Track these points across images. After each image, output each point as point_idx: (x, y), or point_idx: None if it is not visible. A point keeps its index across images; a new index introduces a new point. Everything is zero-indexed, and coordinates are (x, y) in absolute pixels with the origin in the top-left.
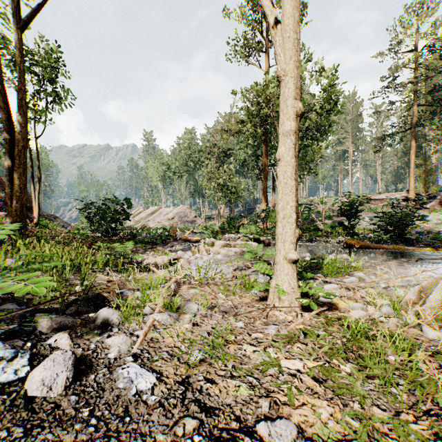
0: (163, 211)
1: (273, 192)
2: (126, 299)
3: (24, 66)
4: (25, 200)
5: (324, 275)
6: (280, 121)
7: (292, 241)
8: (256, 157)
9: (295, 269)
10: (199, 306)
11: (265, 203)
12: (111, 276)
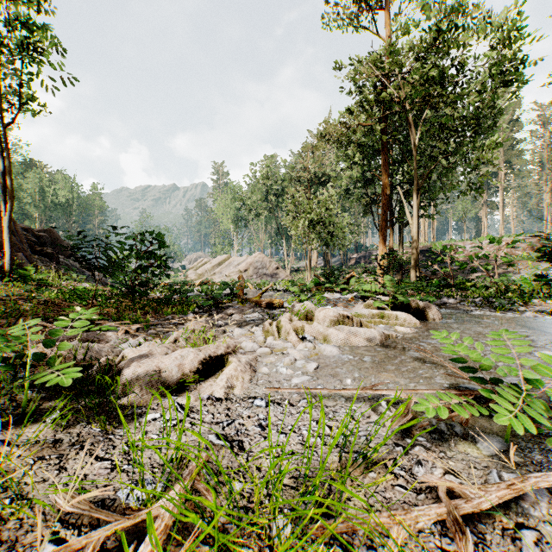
0: (233, 261)
1: (391, 231)
2: None
3: None
4: None
5: None
6: None
7: None
8: (365, 181)
9: None
10: None
11: (384, 245)
12: None
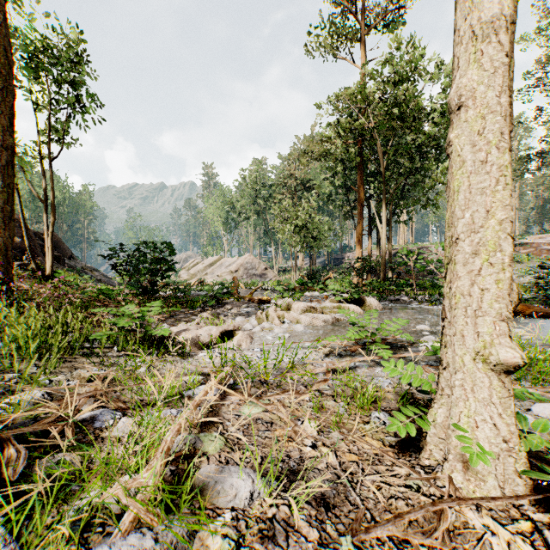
0: (224, 262)
1: (370, 235)
2: (90, 443)
3: (4, 38)
4: (10, 240)
5: (516, 377)
6: (460, 10)
7: (503, 314)
8: (346, 189)
9: (511, 389)
10: (254, 483)
11: (360, 249)
12: (94, 373)
